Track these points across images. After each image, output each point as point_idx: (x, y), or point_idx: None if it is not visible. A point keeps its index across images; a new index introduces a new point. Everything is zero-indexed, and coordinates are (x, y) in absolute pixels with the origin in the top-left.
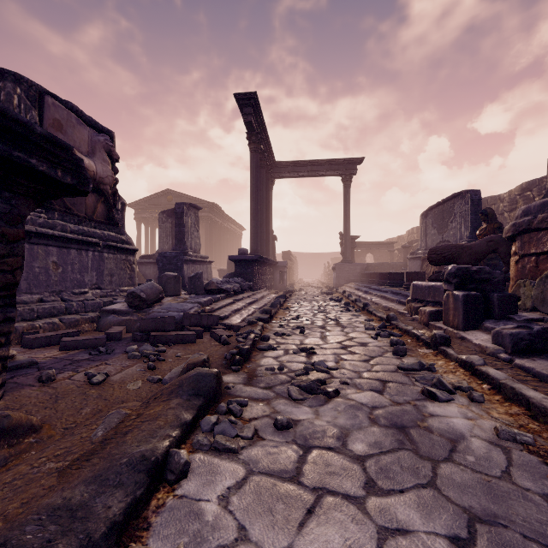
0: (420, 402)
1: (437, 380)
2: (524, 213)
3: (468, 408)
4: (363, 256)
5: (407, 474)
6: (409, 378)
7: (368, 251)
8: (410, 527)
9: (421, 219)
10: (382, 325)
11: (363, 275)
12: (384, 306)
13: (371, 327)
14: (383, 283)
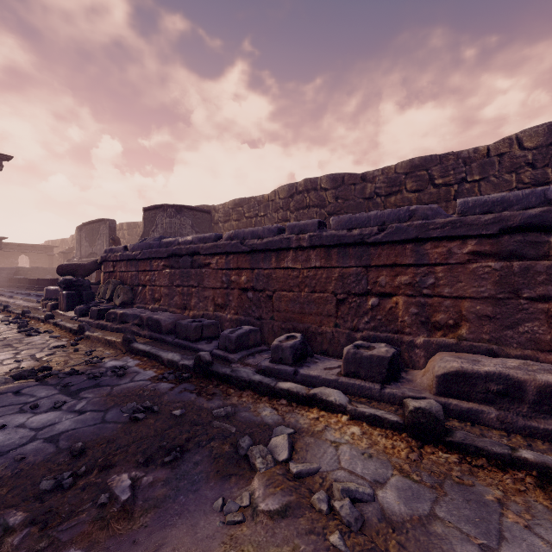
0: (23, 338)
1: (35, 330)
2: (105, 252)
3: (45, 335)
4: (15, 258)
5: (5, 350)
6: (23, 334)
7: (22, 252)
8: (1, 355)
9: (77, 232)
10: (17, 317)
11: (11, 280)
12: (24, 306)
13: (7, 320)
14: (33, 288)
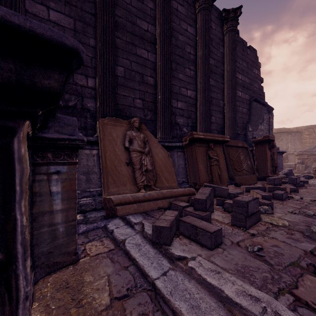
0: None
1: None
2: (300, 151)
3: None
4: None
5: None
6: None
7: None
8: None
9: None
10: None
11: None
12: None
13: None
14: None
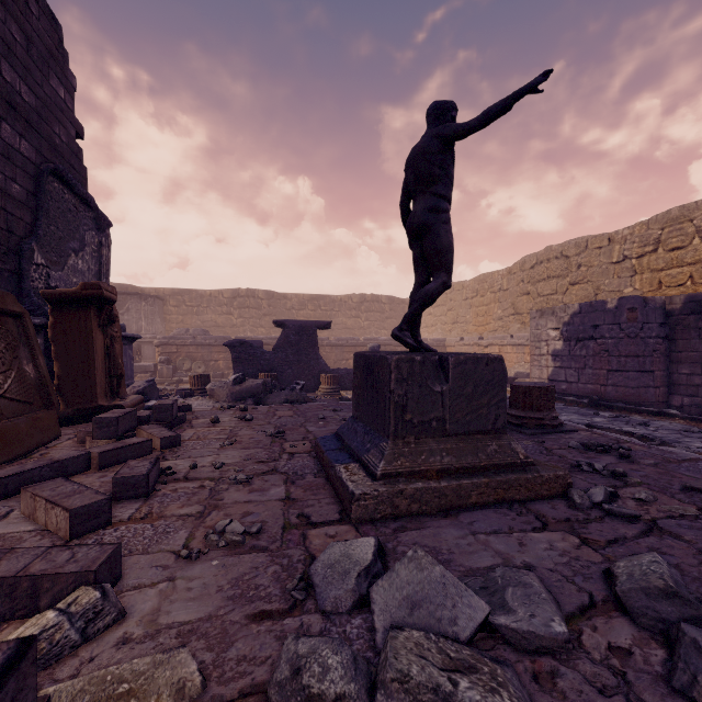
0: None
1: None
2: (164, 338)
3: None
4: None
5: None
6: None
7: None
8: None
9: None
10: None
11: None
12: None
13: None
14: None
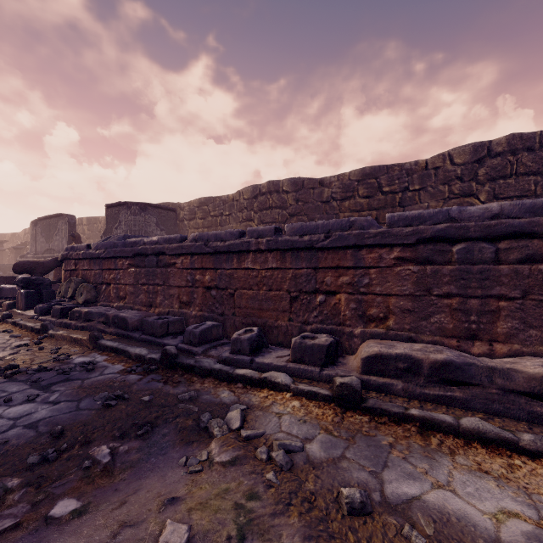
0: None
1: None
2: (66, 250)
3: (4, 335)
4: None
5: None
6: None
7: None
8: None
9: (32, 226)
10: None
11: None
12: None
13: None
14: None
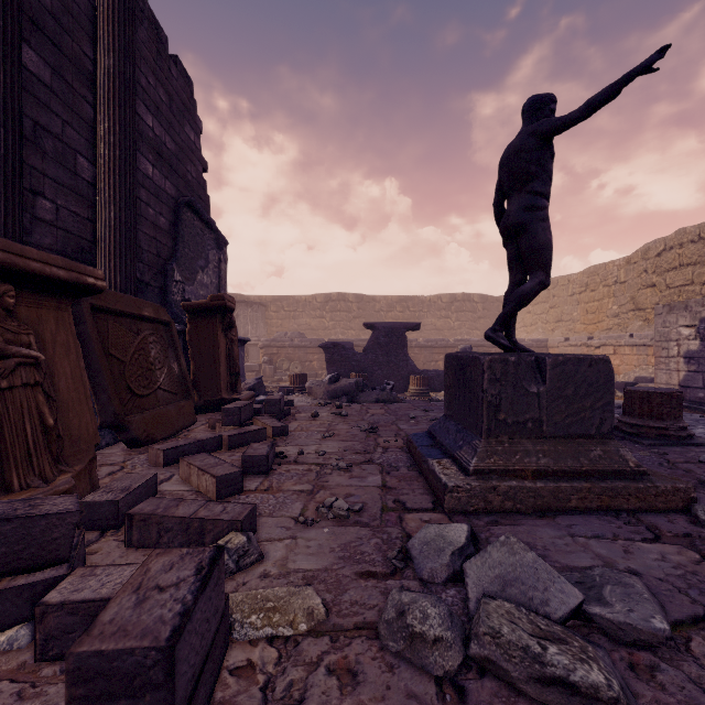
0: None
1: None
2: (266, 341)
3: None
4: None
5: None
6: None
7: None
8: None
9: None
10: None
11: None
12: None
13: None
14: None
